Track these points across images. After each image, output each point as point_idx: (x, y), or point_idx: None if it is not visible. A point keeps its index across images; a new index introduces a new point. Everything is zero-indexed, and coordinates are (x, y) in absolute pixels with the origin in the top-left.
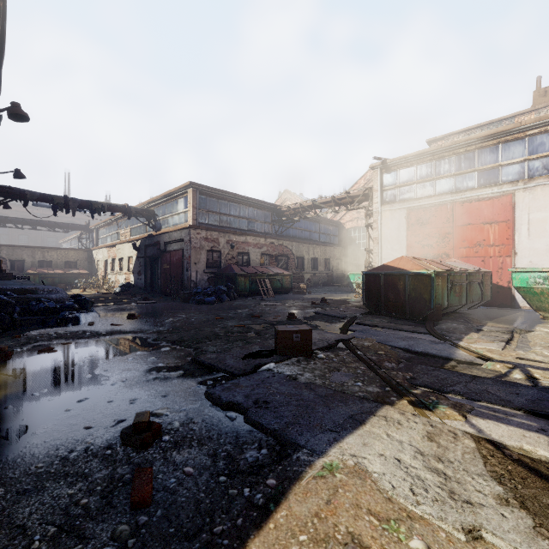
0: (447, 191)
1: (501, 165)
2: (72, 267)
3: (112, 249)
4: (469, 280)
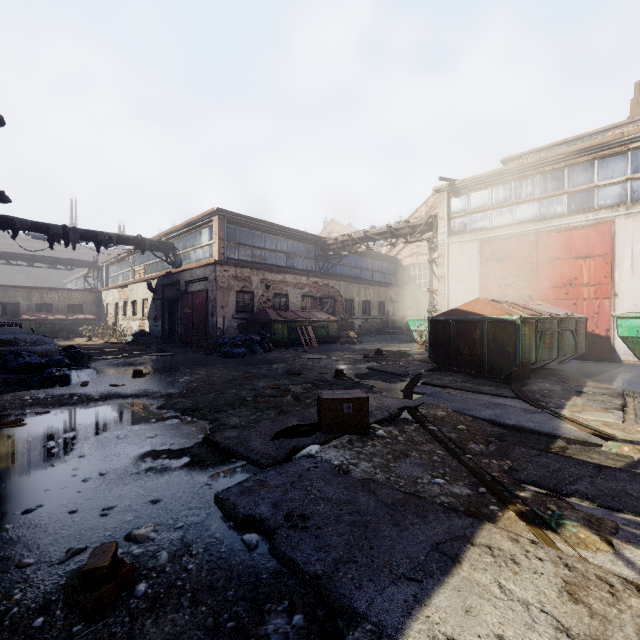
0: (529, 219)
1: (597, 186)
2: (77, 311)
3: (124, 289)
4: (561, 328)
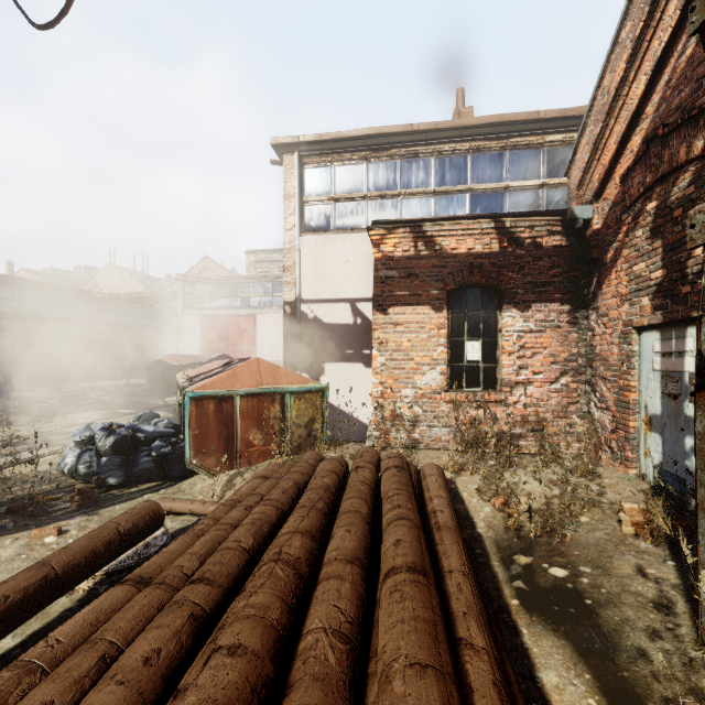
0: (225, 307)
1: (251, 296)
2: None
3: None
4: None
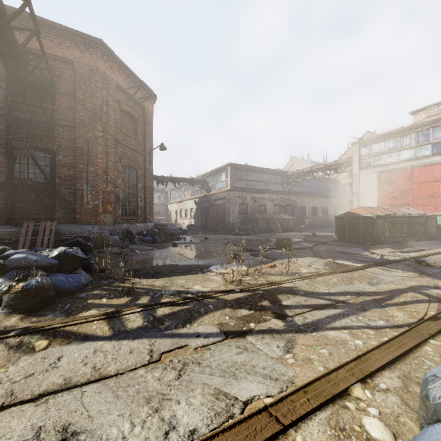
0: (408, 159)
1: None
2: (157, 215)
3: (180, 203)
4: (410, 221)
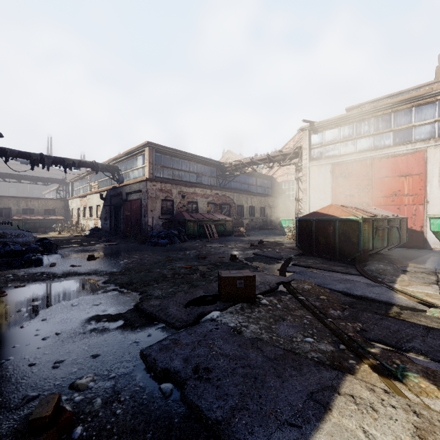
0: (366, 149)
1: (414, 125)
2: (51, 214)
3: (84, 199)
4: (390, 225)
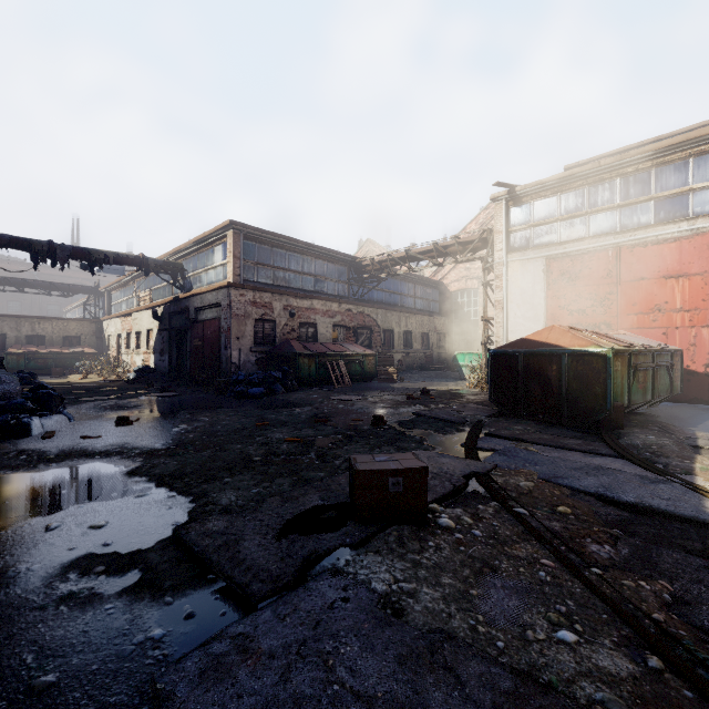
0: (607, 231)
1: (693, 189)
2: (74, 344)
3: (127, 319)
4: (656, 363)
